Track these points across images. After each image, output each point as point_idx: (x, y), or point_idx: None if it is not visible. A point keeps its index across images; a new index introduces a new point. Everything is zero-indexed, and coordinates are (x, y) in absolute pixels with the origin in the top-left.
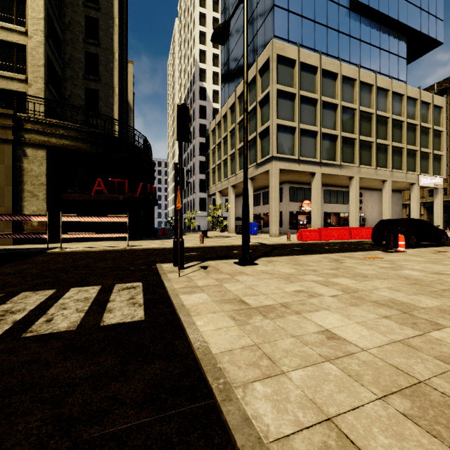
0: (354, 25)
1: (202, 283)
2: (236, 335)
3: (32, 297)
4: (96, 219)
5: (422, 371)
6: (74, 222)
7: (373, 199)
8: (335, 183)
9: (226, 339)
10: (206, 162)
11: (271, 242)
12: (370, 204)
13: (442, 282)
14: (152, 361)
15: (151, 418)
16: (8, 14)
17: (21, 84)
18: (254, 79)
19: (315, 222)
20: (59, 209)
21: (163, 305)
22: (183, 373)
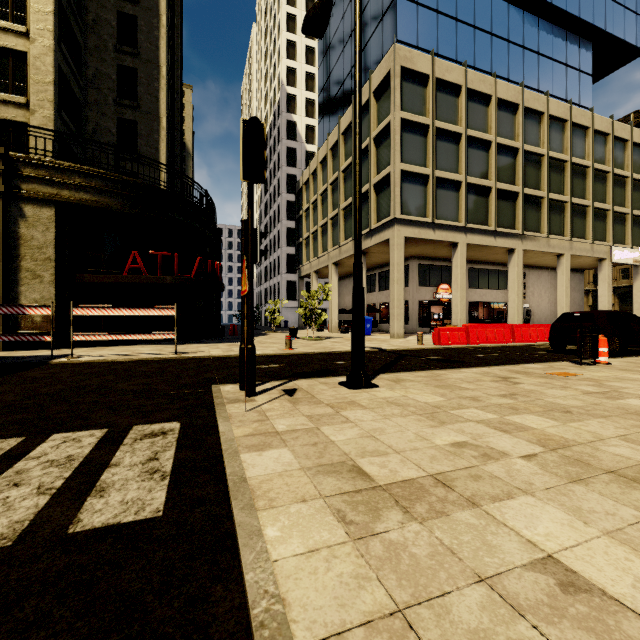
0: (515, 25)
1: (285, 424)
2: (351, 575)
3: None
4: (127, 312)
5: None
6: (98, 316)
7: (542, 282)
8: (487, 258)
9: (327, 591)
10: (296, 229)
11: (394, 346)
12: (537, 290)
13: None
14: None
15: None
16: None
17: (19, 110)
18: (366, 104)
19: (457, 316)
20: (75, 297)
21: (207, 476)
22: None
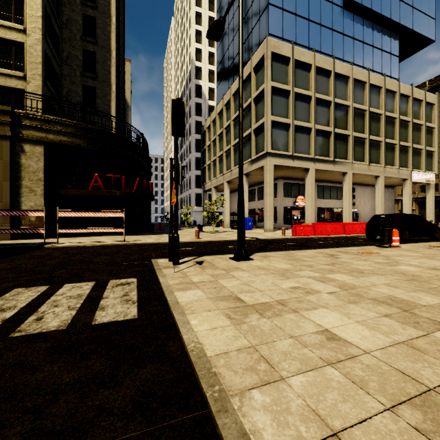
0: (347, 23)
1: (197, 278)
2: (232, 336)
3: (25, 293)
4: (93, 214)
5: (430, 377)
6: (72, 217)
7: (366, 194)
8: (329, 178)
9: (221, 340)
10: (202, 158)
11: (266, 237)
12: (363, 200)
13: None
14: (143, 365)
15: (140, 431)
16: (6, 12)
17: (19, 81)
18: (249, 76)
19: (309, 217)
20: (56, 205)
21: (157, 302)
22: (176, 378)
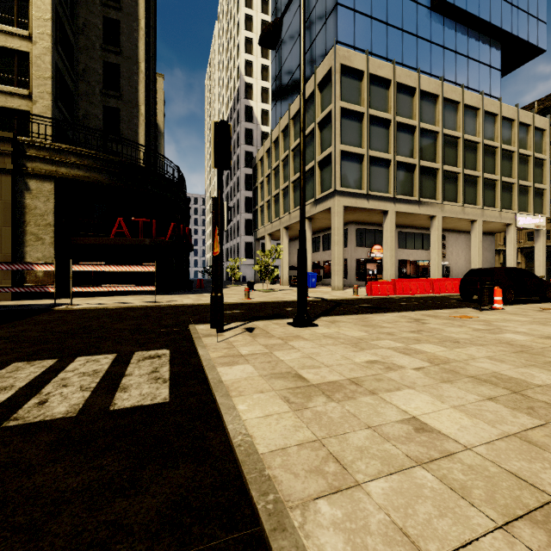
0: (436, 29)
1: (247, 350)
2: (291, 426)
3: (25, 369)
4: (115, 268)
5: None
6: (89, 272)
7: (459, 243)
8: (413, 223)
9: (277, 432)
10: (253, 198)
11: (334, 296)
12: (455, 250)
13: None
14: (175, 464)
15: None
16: (7, 14)
17: (23, 100)
18: (312, 95)
19: (388, 272)
20: (70, 256)
21: (195, 381)
22: (218, 482)
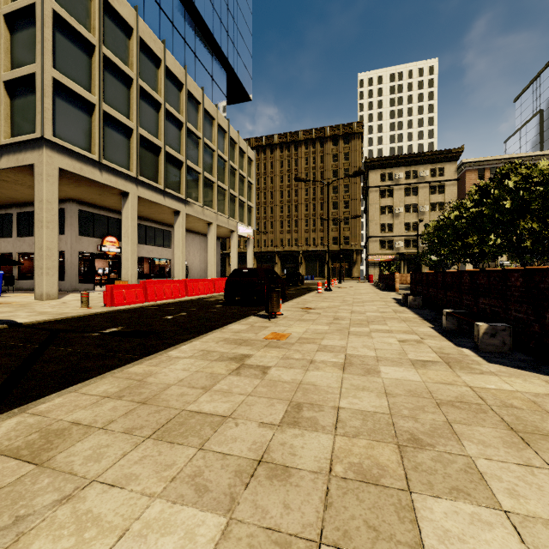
0: (179, 15)
1: None
2: None
3: None
4: None
5: None
6: None
7: (196, 244)
8: (154, 216)
9: None
10: None
11: (41, 315)
12: (192, 250)
13: (496, 397)
14: None
15: None
16: None
17: None
18: None
19: (128, 271)
20: None
21: None
22: None
